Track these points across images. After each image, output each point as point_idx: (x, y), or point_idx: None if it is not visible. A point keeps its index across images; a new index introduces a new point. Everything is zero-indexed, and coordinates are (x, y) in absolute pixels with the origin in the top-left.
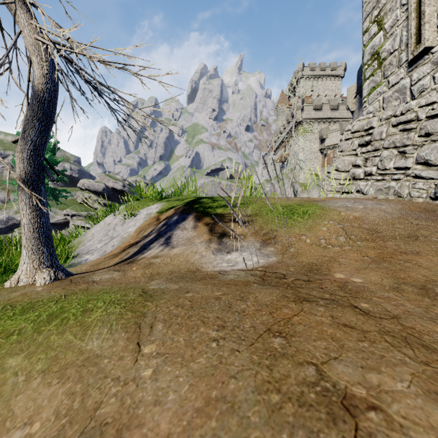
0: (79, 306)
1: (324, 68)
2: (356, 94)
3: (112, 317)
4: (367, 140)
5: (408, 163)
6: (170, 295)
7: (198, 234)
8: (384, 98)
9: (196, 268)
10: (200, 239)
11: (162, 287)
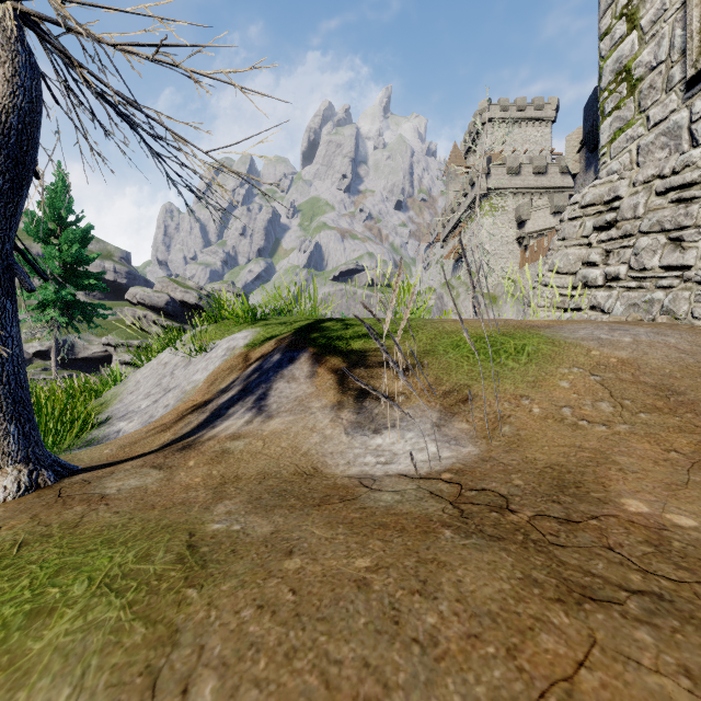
0: (28, 594)
1: (524, 107)
2: (581, 146)
3: (94, 641)
4: (610, 220)
5: (689, 259)
6: (247, 564)
7: (318, 390)
8: (640, 147)
9: (312, 466)
10: (322, 400)
11: (235, 529)
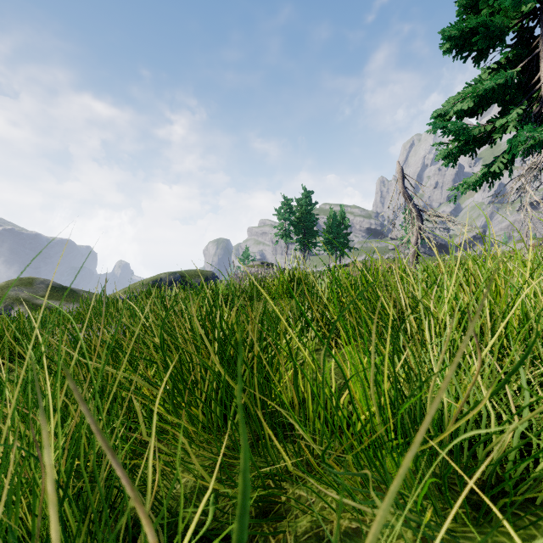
0: None
1: None
2: None
3: None
4: None
5: None
6: None
7: None
8: None
9: None
10: None
11: None
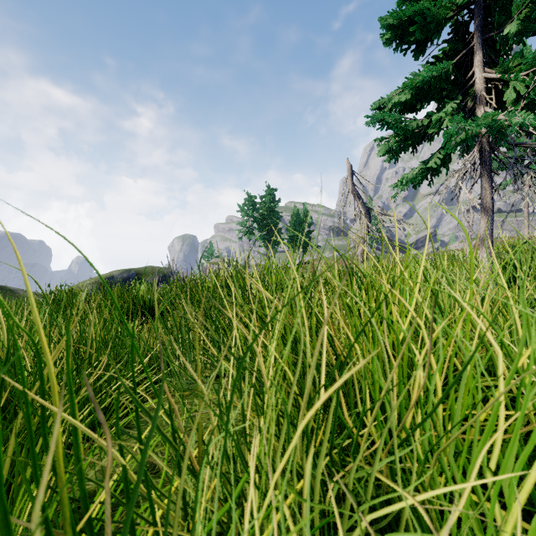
0: None
1: None
2: None
3: None
4: None
5: None
6: None
7: None
8: None
9: None
10: None
11: None
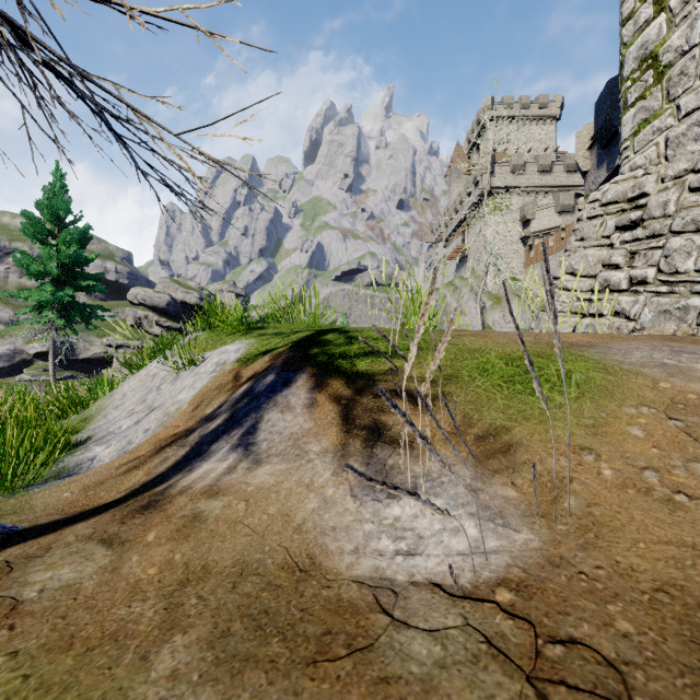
0: None
1: (528, 105)
2: (593, 142)
3: None
4: (635, 218)
5: None
6: None
7: (317, 425)
8: (670, 139)
9: (307, 554)
10: (322, 441)
11: None
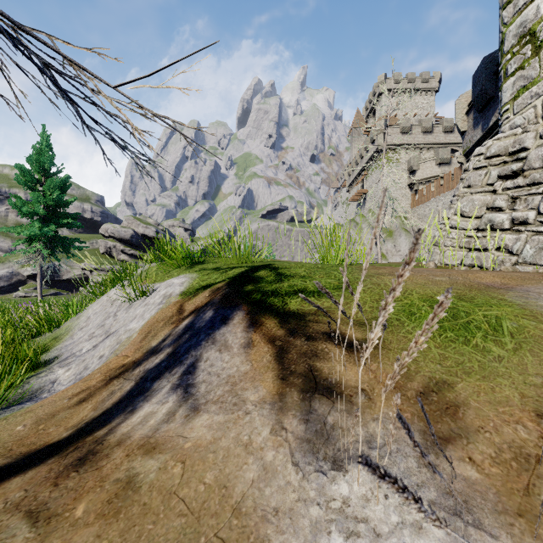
0: None
1: (413, 80)
2: (470, 108)
3: None
4: (516, 169)
5: None
6: None
7: (254, 369)
8: None
9: None
10: (259, 389)
11: None
